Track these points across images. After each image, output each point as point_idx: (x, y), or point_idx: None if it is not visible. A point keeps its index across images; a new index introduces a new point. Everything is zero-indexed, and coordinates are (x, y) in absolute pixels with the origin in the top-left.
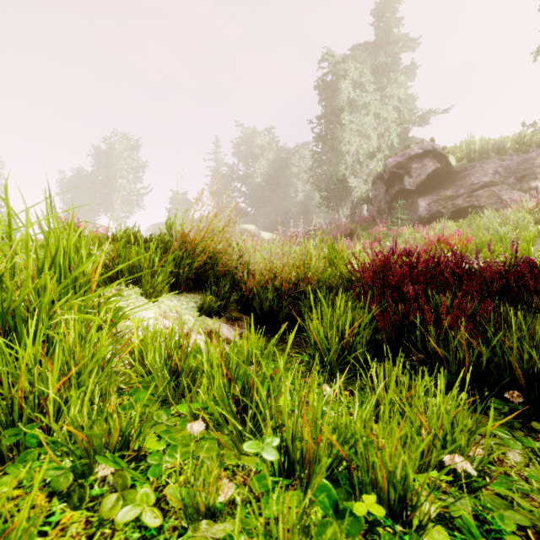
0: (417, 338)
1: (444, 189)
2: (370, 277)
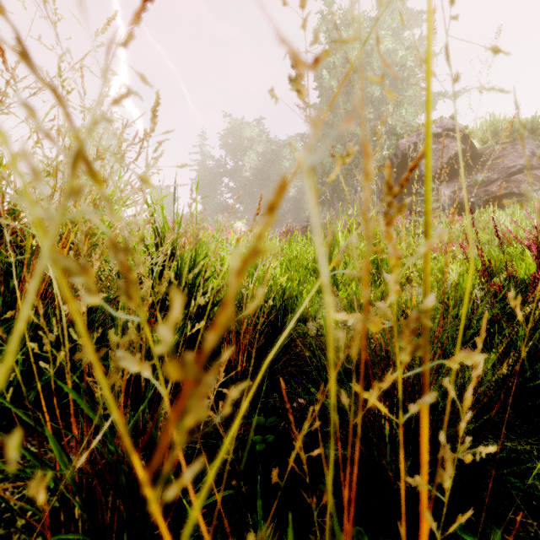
0: None
1: (470, 174)
2: None
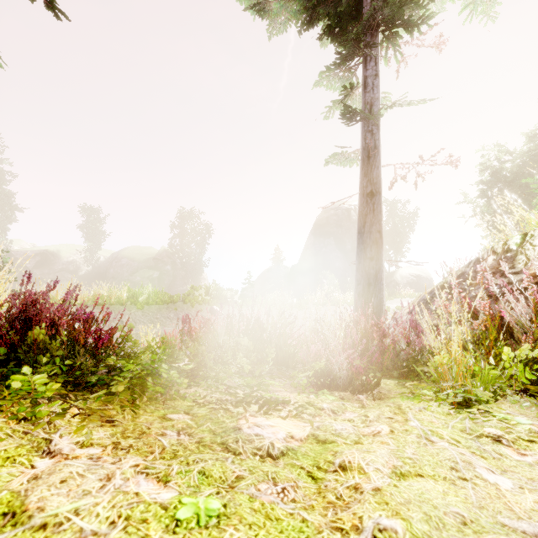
0: None
1: (45, 268)
2: None
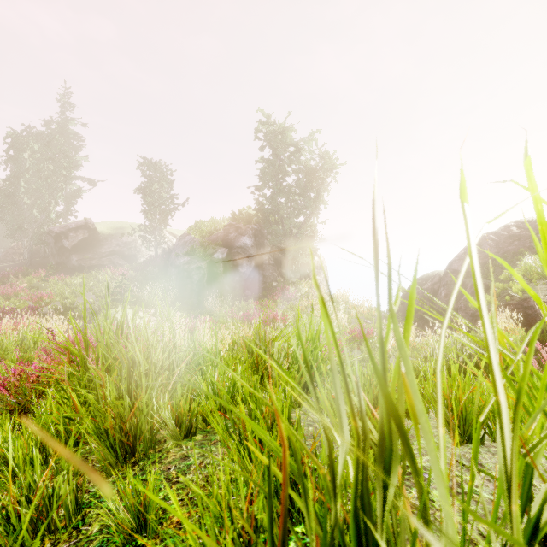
0: None
1: (88, 251)
2: None
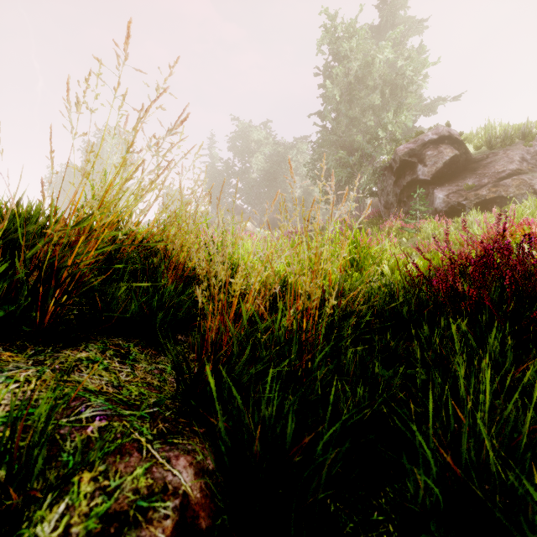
0: None
1: (463, 178)
2: (487, 298)
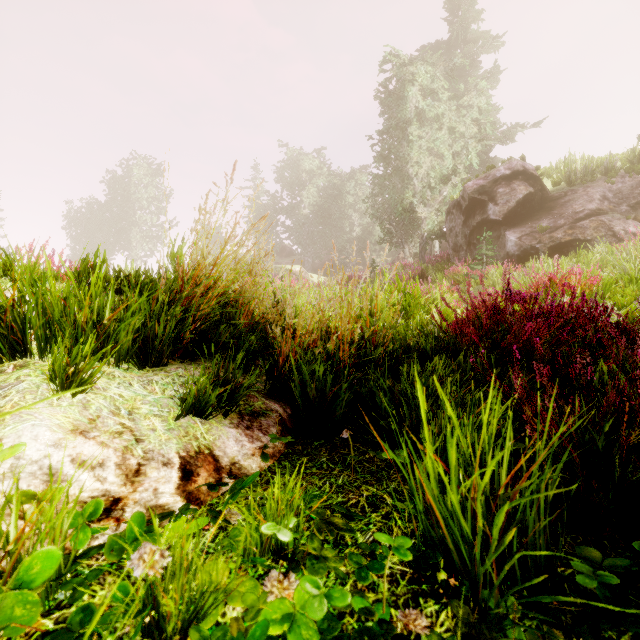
0: (615, 466)
1: (538, 219)
2: (476, 334)
